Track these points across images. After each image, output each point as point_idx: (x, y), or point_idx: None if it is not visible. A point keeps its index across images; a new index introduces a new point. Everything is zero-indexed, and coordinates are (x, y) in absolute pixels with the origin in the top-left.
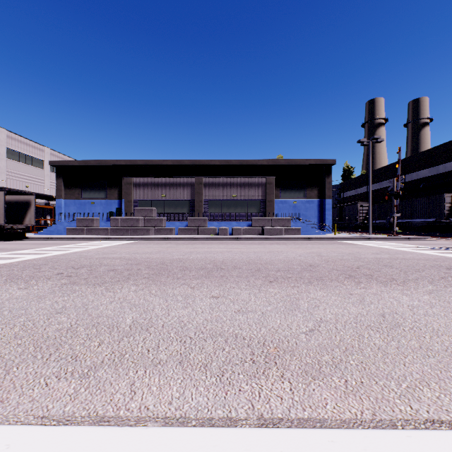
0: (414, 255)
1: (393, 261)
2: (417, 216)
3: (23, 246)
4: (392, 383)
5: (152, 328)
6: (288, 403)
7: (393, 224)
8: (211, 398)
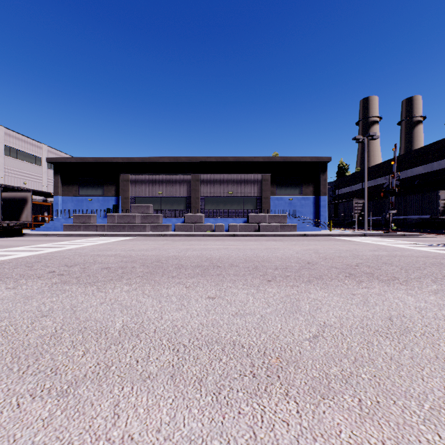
0: (413, 252)
1: (392, 259)
2: (411, 213)
3: (19, 243)
4: (412, 403)
5: (143, 334)
6: (296, 431)
7: (388, 220)
8: (206, 424)
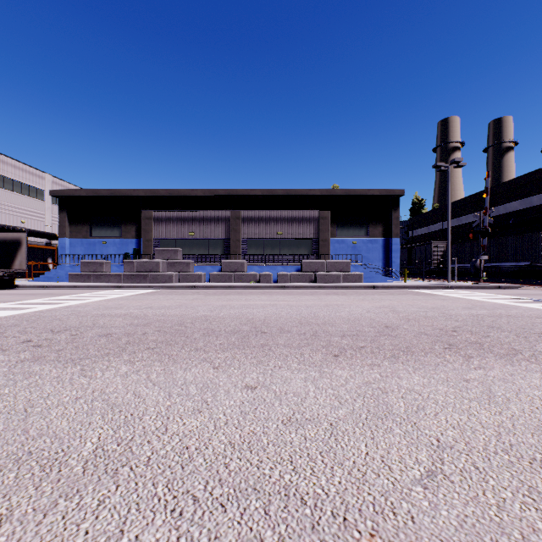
0: (521, 310)
1: (498, 320)
2: (506, 259)
3: (5, 298)
4: None
5: (125, 469)
6: None
7: (479, 268)
8: None
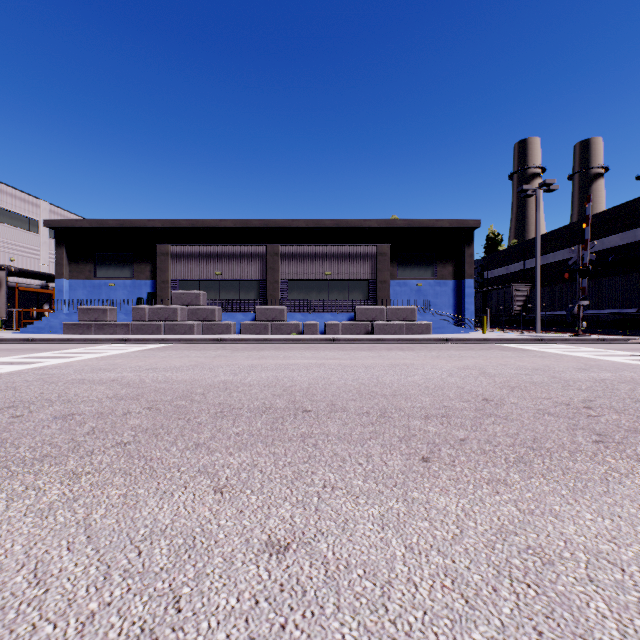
0: None
1: (638, 388)
2: (606, 305)
3: None
4: None
5: None
6: None
7: (577, 317)
8: None
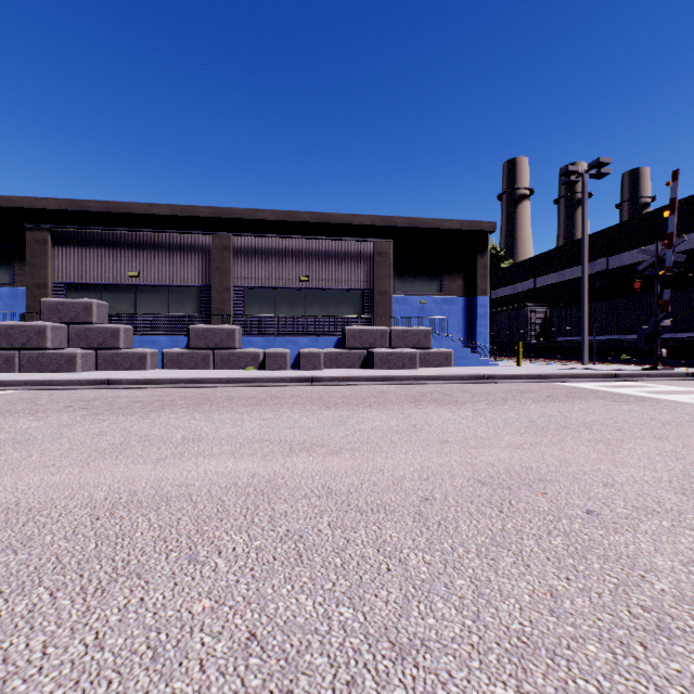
0: None
1: None
2: None
3: None
4: None
5: None
6: None
7: (655, 342)
8: None
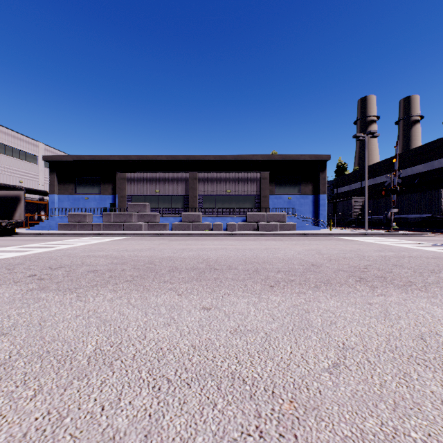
0: (420, 252)
1: (401, 260)
2: (412, 211)
3: (9, 243)
4: None
5: (118, 362)
6: None
7: (390, 219)
8: None
